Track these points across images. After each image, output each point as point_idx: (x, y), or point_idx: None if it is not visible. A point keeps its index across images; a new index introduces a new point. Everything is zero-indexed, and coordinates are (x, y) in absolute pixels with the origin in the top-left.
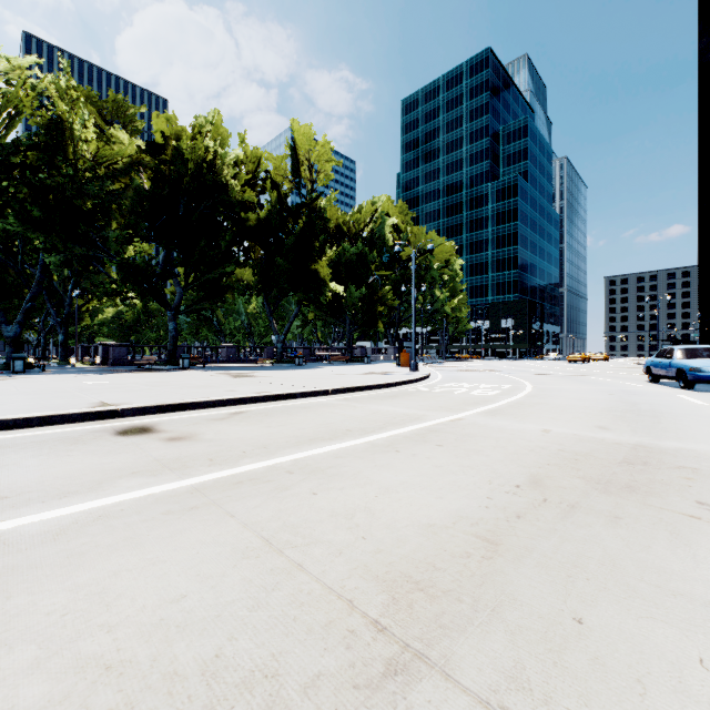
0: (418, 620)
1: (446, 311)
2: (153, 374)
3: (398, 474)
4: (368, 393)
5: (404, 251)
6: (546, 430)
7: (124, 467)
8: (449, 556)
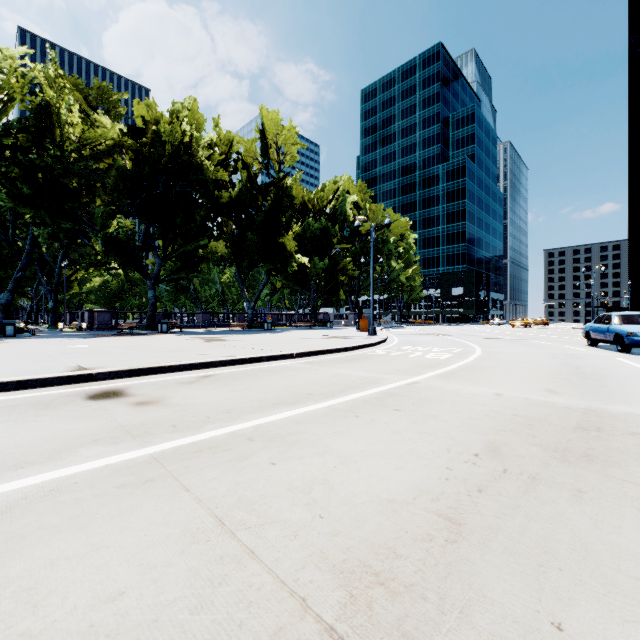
0: (379, 626)
1: (401, 280)
2: (133, 338)
3: (357, 441)
4: (330, 356)
5: (363, 226)
6: (498, 394)
7: (88, 434)
8: (411, 539)
